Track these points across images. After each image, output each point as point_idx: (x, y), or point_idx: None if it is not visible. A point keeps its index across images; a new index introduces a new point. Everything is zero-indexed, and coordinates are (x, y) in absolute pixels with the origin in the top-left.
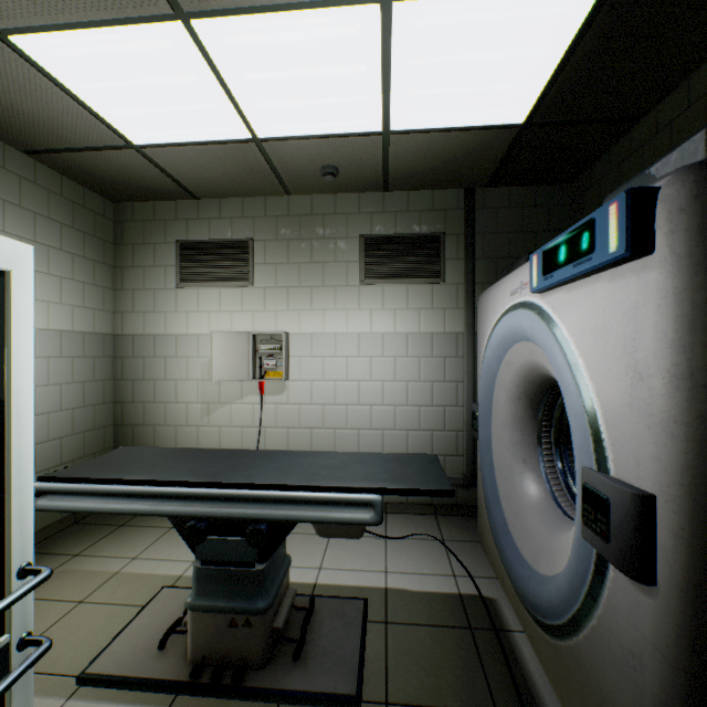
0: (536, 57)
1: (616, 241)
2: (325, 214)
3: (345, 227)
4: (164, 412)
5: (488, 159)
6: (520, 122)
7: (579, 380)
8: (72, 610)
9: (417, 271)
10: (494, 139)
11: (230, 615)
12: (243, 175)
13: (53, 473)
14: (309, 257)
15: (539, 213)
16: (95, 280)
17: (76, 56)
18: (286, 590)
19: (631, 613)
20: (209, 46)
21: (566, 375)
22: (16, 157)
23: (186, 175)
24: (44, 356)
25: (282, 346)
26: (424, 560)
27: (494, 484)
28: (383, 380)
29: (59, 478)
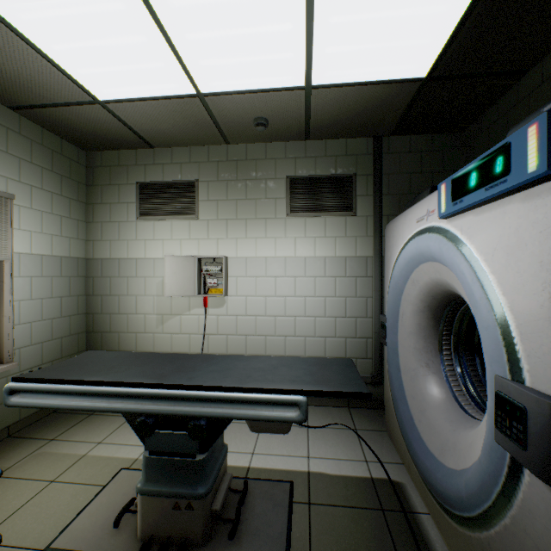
0: (440, 14)
1: (537, 160)
2: (257, 160)
3: (273, 169)
4: (126, 322)
5: (394, 110)
6: (423, 75)
7: (490, 295)
8: (44, 488)
9: (333, 205)
10: (399, 92)
11: (174, 499)
12: (190, 126)
13: (25, 374)
14: (244, 195)
15: (435, 157)
16: (71, 214)
17: (45, 19)
18: (224, 475)
19: (549, 519)
20: (157, 8)
21: (476, 290)
22: (3, 112)
23: (143, 127)
24: (28, 275)
25: (222, 268)
26: (340, 447)
27: (400, 384)
28: (305, 296)
29: (29, 379)
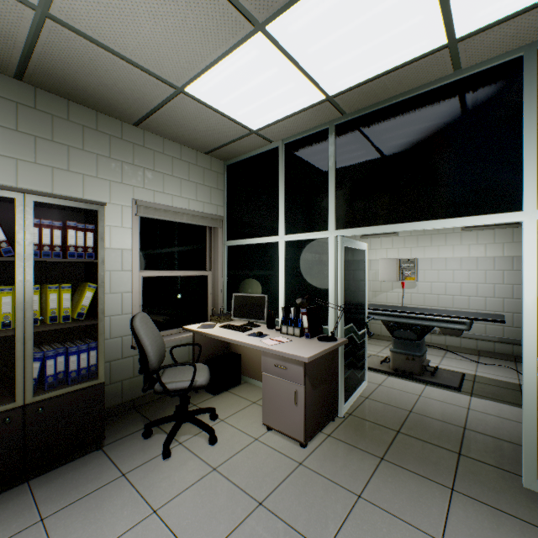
0: None
1: None
2: None
3: None
4: None
5: None
6: None
7: None
8: None
9: None
10: None
11: (406, 356)
12: None
13: None
14: None
15: None
16: None
17: None
18: (425, 359)
19: None
20: None
21: None
22: None
23: None
24: None
25: (413, 264)
26: (500, 372)
27: None
28: (477, 283)
29: None
